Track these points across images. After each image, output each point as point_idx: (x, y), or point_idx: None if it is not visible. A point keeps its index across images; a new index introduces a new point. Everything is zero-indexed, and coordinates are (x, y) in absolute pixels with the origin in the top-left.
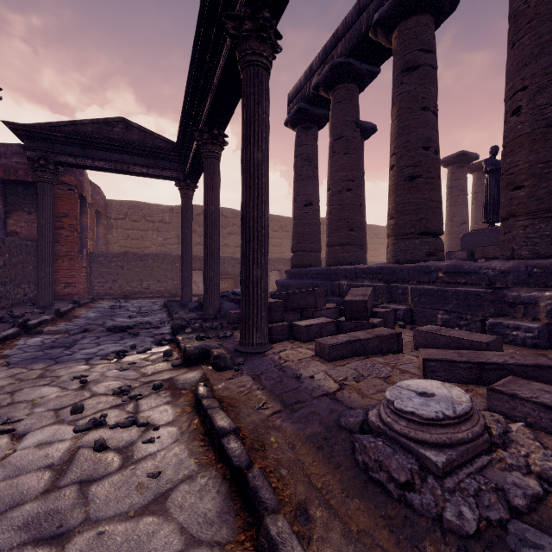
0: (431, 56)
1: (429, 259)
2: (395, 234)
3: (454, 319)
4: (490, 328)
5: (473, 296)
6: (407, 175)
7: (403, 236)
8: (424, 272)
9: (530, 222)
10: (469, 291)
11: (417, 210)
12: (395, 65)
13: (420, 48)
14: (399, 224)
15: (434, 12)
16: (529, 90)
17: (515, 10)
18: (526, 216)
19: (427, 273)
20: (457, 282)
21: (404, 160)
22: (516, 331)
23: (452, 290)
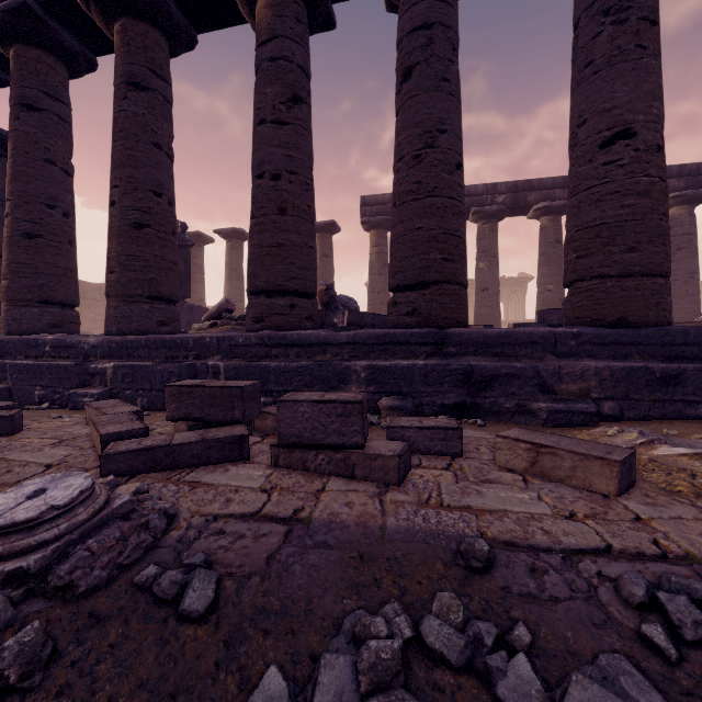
0: (60, 106)
1: (52, 331)
2: (8, 298)
3: (51, 394)
4: (69, 398)
5: (63, 369)
6: (24, 231)
7: (18, 303)
8: (32, 346)
9: (118, 304)
10: (60, 365)
11: (37, 275)
12: (12, 90)
13: (44, 90)
14: (13, 287)
15: (64, 59)
16: (119, 190)
17: (114, 113)
18: (116, 298)
19: (35, 347)
20: (62, 356)
21: (20, 212)
22: (86, 398)
23: (47, 364)
